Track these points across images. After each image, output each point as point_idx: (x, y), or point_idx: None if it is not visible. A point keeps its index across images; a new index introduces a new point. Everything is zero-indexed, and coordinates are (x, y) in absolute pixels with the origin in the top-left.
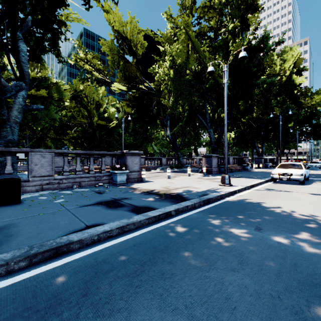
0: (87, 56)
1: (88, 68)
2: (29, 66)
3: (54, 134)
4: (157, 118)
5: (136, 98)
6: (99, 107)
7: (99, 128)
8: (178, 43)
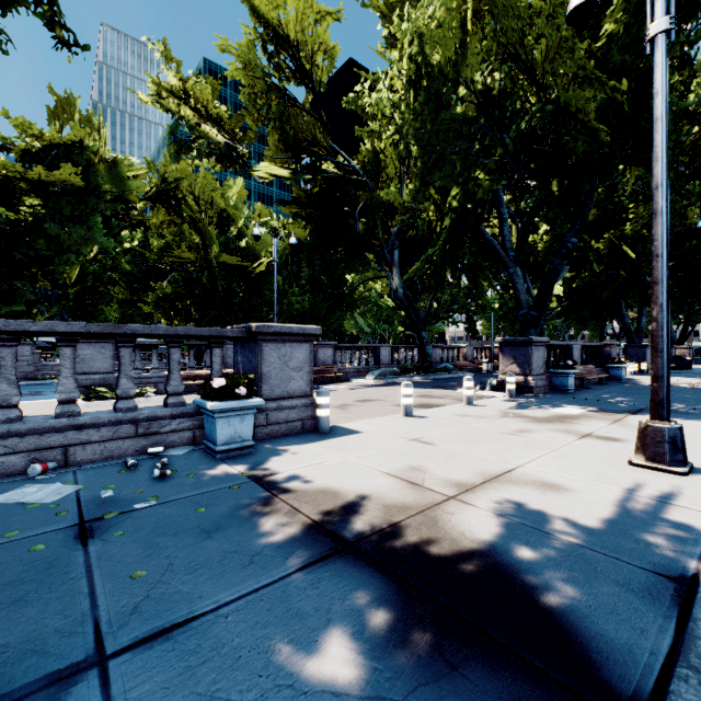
0: (187, 86)
1: (189, 118)
2: (49, 119)
3: (127, 291)
4: (368, 245)
5: (313, 196)
6: (227, 224)
7: (228, 275)
8: None
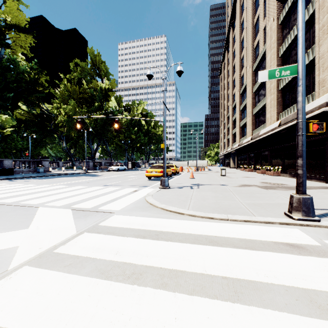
0: None
1: None
2: None
3: None
4: (55, 133)
5: (35, 115)
6: None
7: None
8: (69, 106)
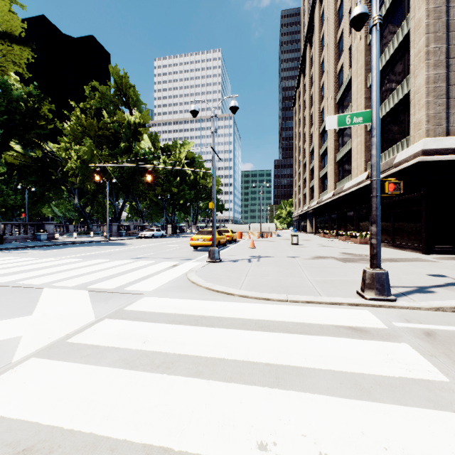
0: None
1: None
2: None
3: None
4: (63, 185)
5: (34, 159)
6: None
7: None
8: (83, 147)
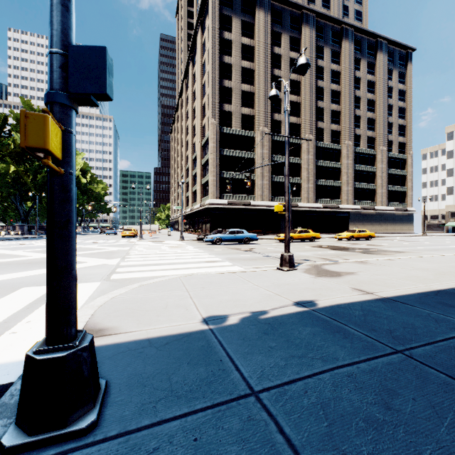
0: None
1: None
2: None
3: None
4: None
5: None
6: None
7: None
8: (4, 164)
